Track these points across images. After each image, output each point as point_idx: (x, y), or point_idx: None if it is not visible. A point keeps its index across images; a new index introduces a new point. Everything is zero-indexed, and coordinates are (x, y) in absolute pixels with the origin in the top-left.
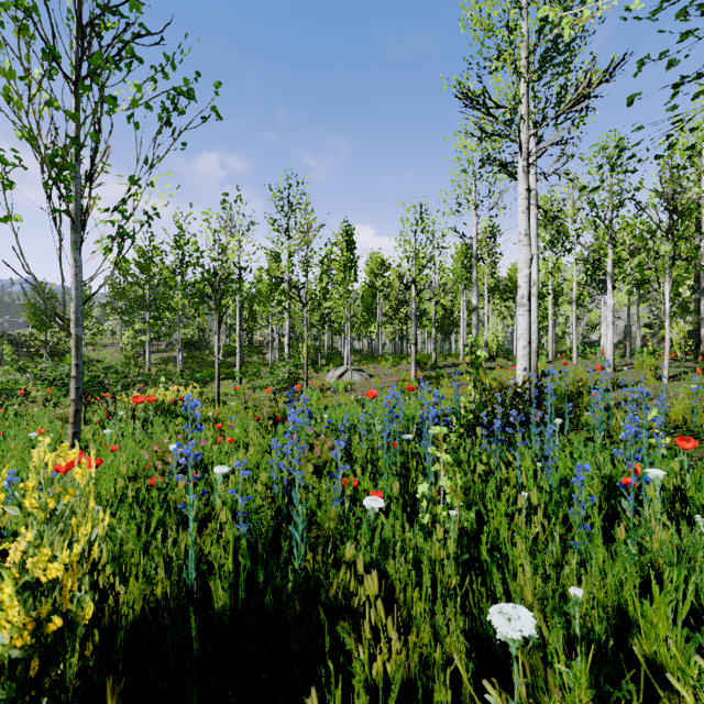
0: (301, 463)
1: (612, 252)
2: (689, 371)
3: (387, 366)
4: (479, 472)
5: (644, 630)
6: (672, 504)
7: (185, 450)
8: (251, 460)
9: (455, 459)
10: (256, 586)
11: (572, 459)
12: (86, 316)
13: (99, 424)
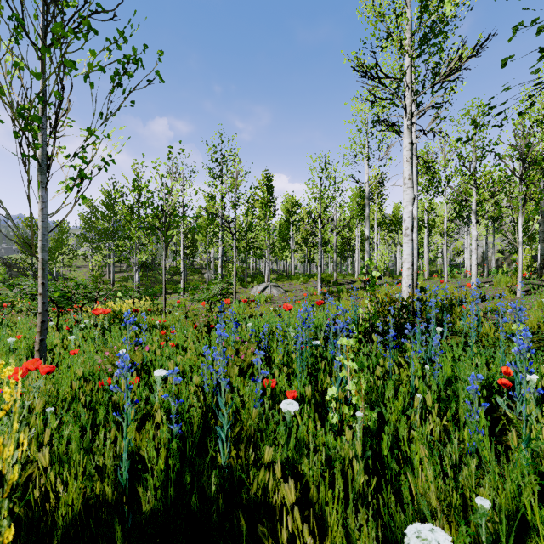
0: (229, 365)
1: (475, 194)
2: (537, 287)
3: (299, 283)
4: (377, 374)
5: (541, 533)
6: (541, 401)
7: (120, 363)
8: (187, 363)
9: (360, 366)
10: (185, 484)
11: (454, 362)
12: (64, 244)
13: (69, 330)
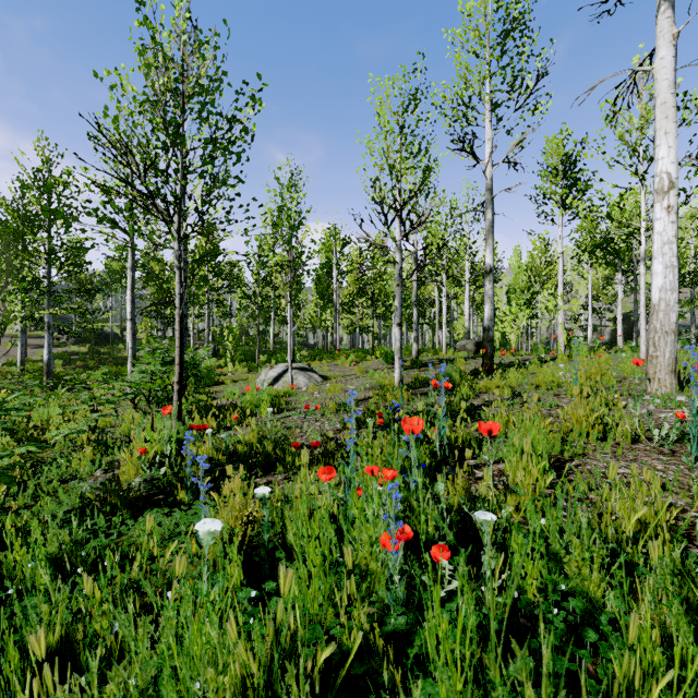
0: None
1: None
2: None
3: (348, 363)
4: None
5: None
6: None
7: None
8: None
9: None
10: None
11: None
12: None
13: None
